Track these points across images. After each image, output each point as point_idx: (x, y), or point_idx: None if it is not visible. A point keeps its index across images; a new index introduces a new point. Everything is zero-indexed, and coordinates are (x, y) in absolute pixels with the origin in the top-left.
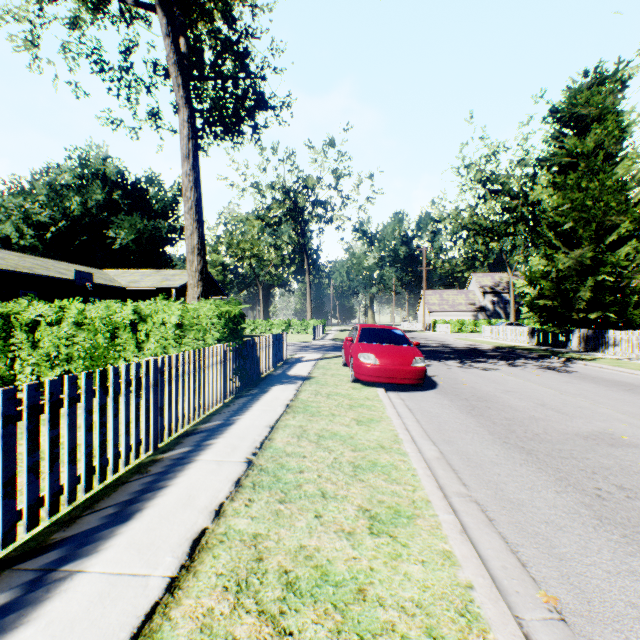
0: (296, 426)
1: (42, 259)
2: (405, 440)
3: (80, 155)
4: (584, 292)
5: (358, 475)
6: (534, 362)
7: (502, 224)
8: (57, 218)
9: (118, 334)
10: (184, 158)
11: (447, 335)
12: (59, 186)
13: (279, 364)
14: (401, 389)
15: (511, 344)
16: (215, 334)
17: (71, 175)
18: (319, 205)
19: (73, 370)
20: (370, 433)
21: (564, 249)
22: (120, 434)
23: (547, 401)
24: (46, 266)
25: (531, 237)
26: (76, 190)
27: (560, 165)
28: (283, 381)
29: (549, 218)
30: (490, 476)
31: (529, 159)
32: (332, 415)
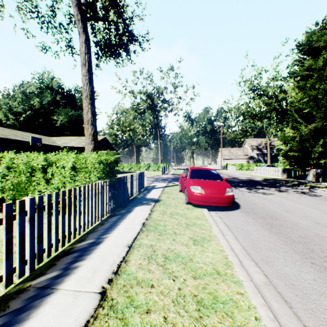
0: (148, 246)
1: (15, 131)
2: (235, 263)
3: (39, 76)
4: (317, 148)
5: (203, 318)
6: (291, 189)
7: (263, 112)
8: (26, 110)
9: (34, 174)
10: (82, 65)
11: (234, 172)
12: (28, 93)
13: (142, 190)
14: (217, 209)
15: (272, 177)
16: (96, 174)
17: (35, 87)
18: (165, 102)
19: (5, 197)
20: (205, 254)
21: (304, 123)
22: (16, 251)
23: (319, 220)
24: (16, 134)
25: (278, 119)
26: (37, 95)
27: (301, 76)
28: (142, 203)
29: (295, 106)
30: (324, 313)
31: (278, 77)
32: (174, 234)
